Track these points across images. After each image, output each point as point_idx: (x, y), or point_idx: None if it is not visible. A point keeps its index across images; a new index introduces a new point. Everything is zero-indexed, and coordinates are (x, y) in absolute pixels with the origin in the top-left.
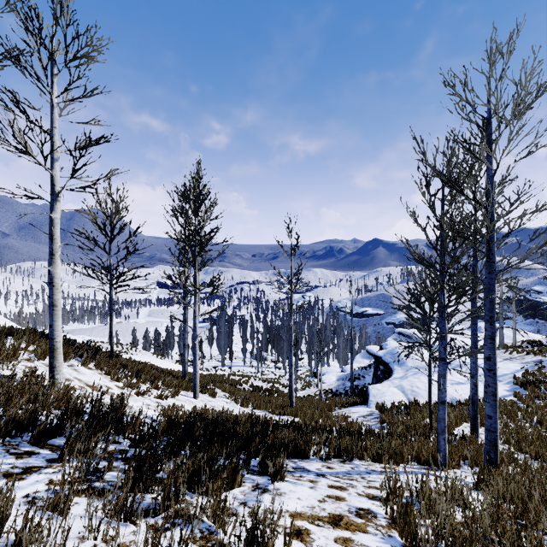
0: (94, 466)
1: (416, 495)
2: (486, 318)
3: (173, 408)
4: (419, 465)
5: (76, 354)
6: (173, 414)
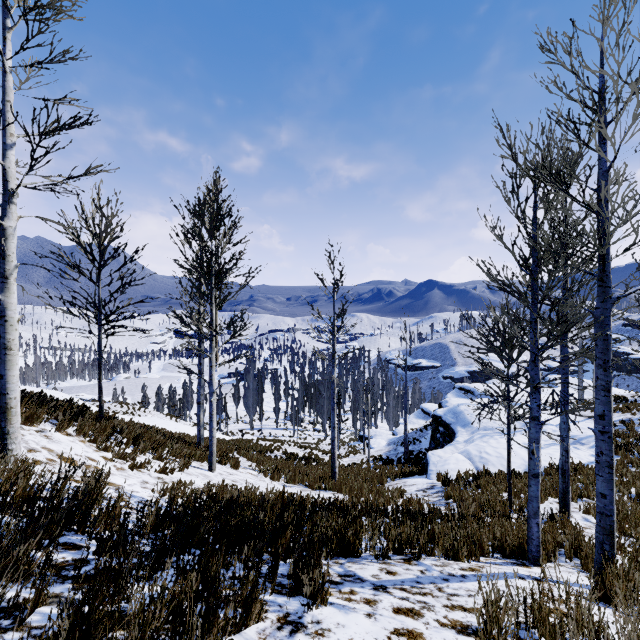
0: (10, 601)
1: (526, 622)
2: (598, 362)
3: (176, 486)
4: (503, 558)
5: (52, 415)
6: (176, 494)
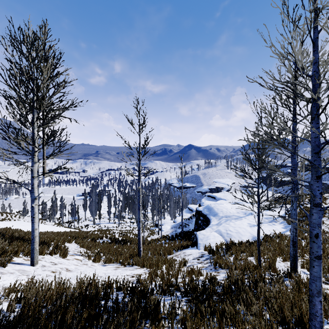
0: None
1: None
2: None
3: None
4: None
5: None
6: None
